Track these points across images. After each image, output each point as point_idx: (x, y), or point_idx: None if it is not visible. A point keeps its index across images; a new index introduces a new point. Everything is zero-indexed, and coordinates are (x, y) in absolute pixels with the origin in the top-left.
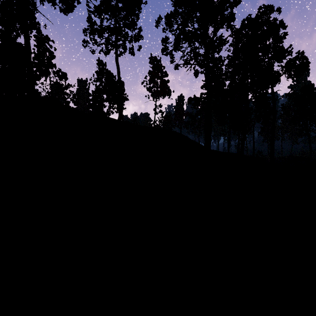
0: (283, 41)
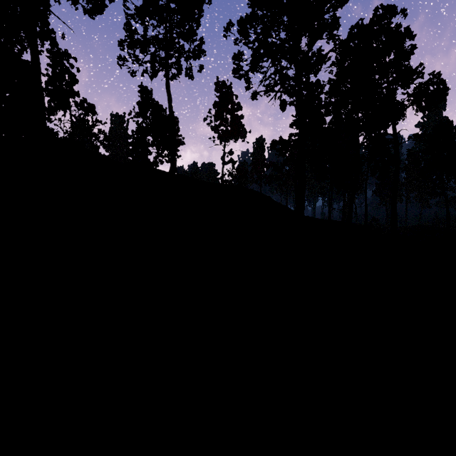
0: (410, 58)
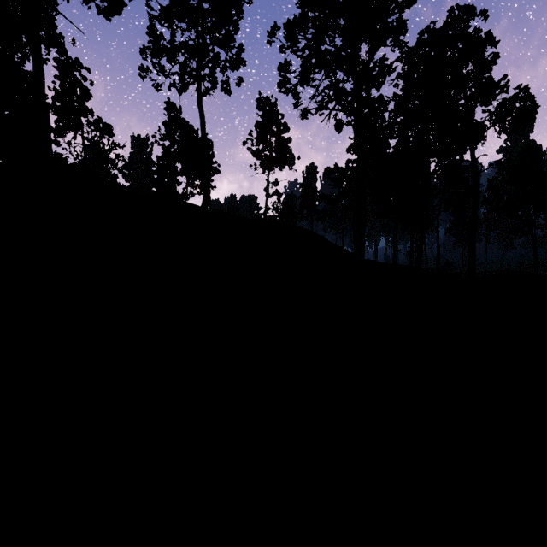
0: (491, 68)
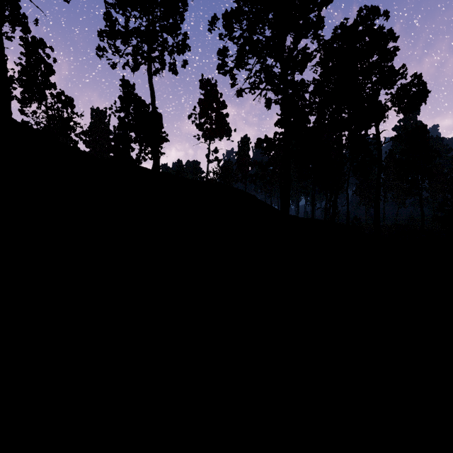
0: (393, 59)
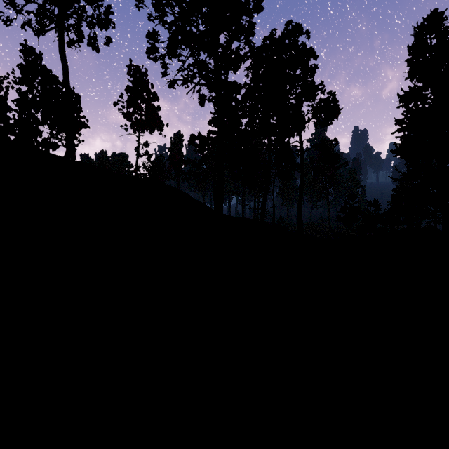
0: (314, 75)
